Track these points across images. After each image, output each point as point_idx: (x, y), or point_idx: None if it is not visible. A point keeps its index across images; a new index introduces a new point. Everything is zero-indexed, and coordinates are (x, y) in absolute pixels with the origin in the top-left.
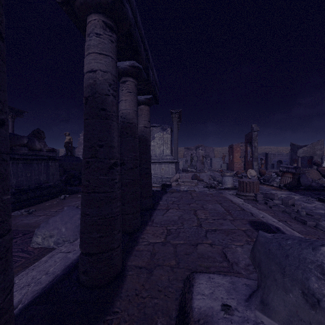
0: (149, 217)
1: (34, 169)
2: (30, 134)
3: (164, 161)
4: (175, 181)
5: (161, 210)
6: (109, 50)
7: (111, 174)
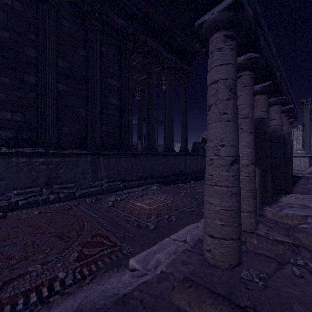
0: (293, 185)
1: (204, 160)
2: (201, 141)
3: (295, 155)
4: (309, 173)
5: (301, 184)
6: (287, 123)
7: (288, 161)
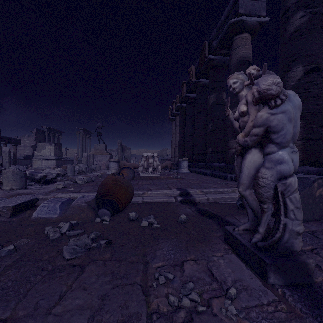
0: None
1: None
2: None
3: (50, 159)
4: (54, 168)
5: None
6: None
7: None
